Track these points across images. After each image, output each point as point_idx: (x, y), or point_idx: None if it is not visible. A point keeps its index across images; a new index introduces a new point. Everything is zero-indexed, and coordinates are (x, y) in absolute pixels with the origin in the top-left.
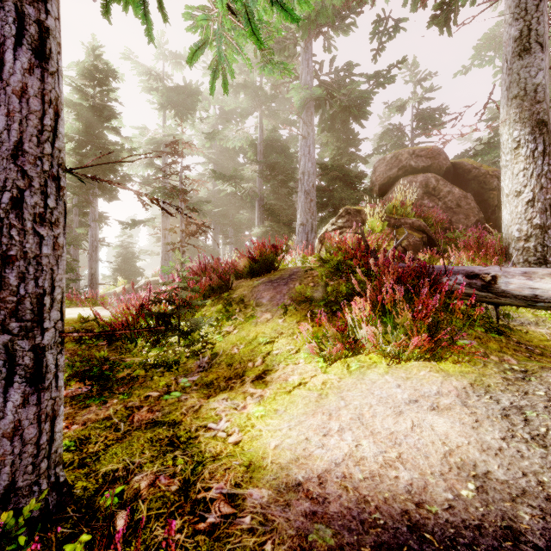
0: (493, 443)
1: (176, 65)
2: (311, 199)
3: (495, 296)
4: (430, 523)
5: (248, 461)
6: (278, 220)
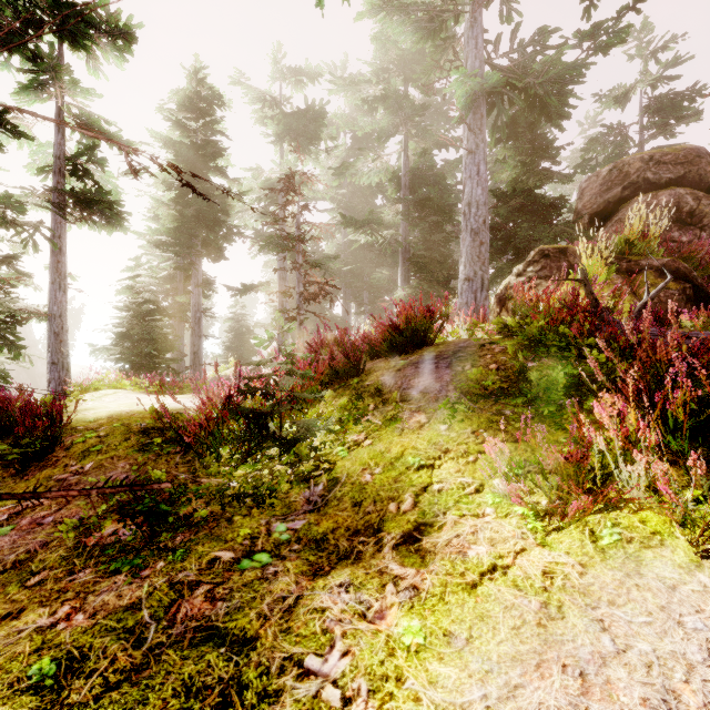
0: None
1: (296, 85)
2: (481, 241)
3: None
4: None
5: None
6: (430, 278)
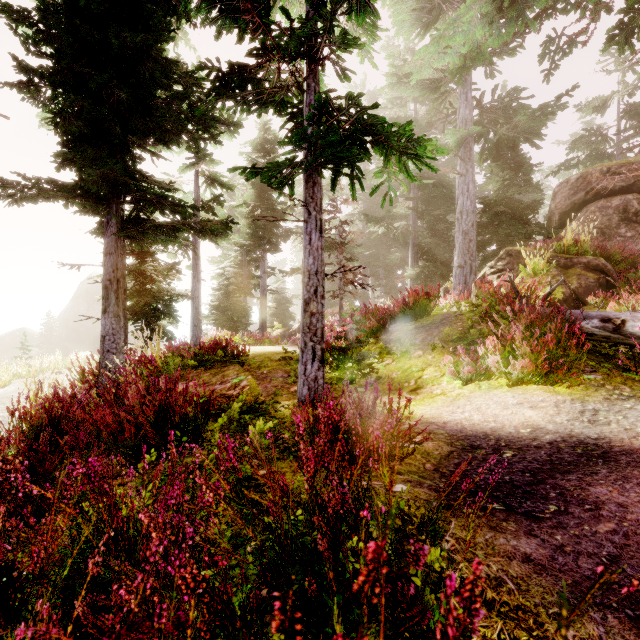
0: (558, 421)
1: None
2: (469, 239)
3: (625, 338)
4: (494, 435)
5: (406, 415)
6: (434, 260)
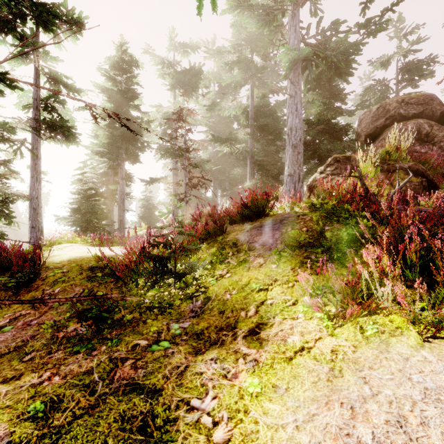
0: None
1: (184, 53)
2: (298, 152)
3: None
4: None
5: None
6: (267, 174)
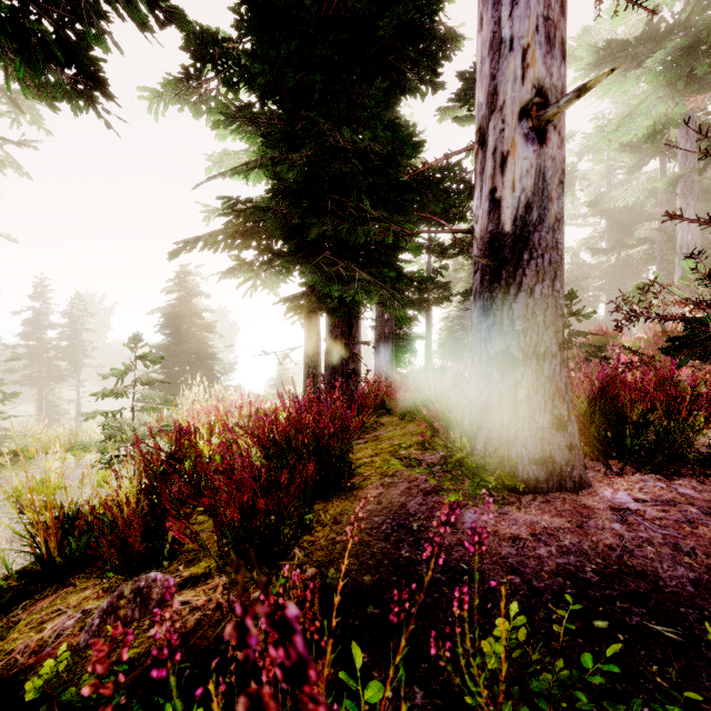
0: None
1: None
2: None
3: None
4: None
5: None
6: None
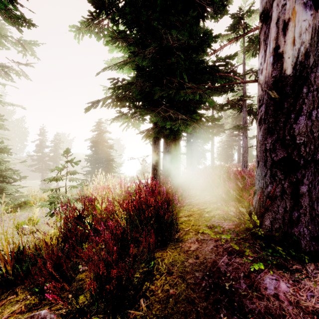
0: None
1: None
2: None
3: None
4: None
5: None
6: None
